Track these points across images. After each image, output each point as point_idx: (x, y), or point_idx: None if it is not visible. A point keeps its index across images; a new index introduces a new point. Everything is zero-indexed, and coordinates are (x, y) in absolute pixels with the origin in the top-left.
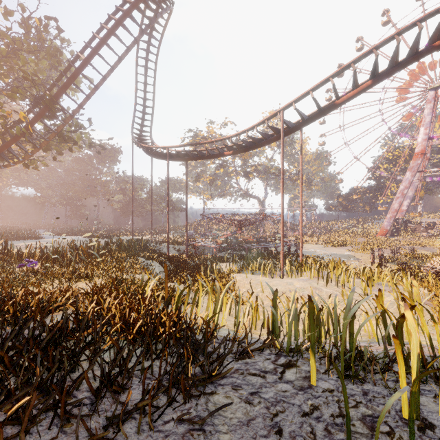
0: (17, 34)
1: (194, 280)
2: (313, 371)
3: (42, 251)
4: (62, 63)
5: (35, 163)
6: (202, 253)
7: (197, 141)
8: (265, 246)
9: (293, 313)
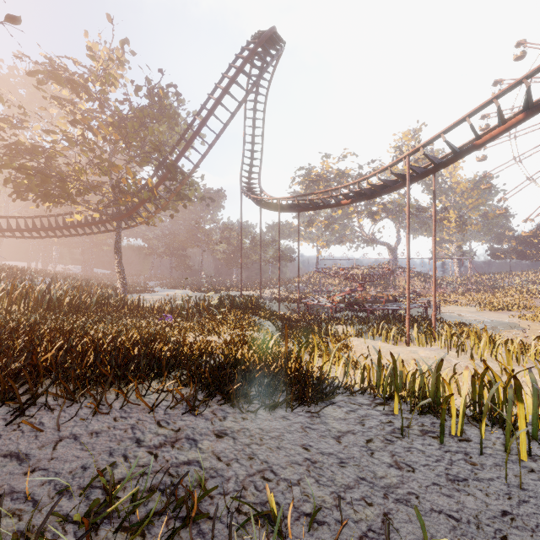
0: (145, 107)
1: (308, 342)
2: (396, 405)
3: (172, 307)
4: (179, 124)
5: (153, 220)
6: (316, 312)
7: (310, 179)
8: (391, 307)
9: (389, 369)
